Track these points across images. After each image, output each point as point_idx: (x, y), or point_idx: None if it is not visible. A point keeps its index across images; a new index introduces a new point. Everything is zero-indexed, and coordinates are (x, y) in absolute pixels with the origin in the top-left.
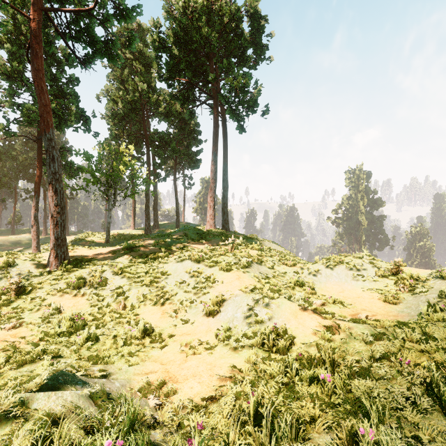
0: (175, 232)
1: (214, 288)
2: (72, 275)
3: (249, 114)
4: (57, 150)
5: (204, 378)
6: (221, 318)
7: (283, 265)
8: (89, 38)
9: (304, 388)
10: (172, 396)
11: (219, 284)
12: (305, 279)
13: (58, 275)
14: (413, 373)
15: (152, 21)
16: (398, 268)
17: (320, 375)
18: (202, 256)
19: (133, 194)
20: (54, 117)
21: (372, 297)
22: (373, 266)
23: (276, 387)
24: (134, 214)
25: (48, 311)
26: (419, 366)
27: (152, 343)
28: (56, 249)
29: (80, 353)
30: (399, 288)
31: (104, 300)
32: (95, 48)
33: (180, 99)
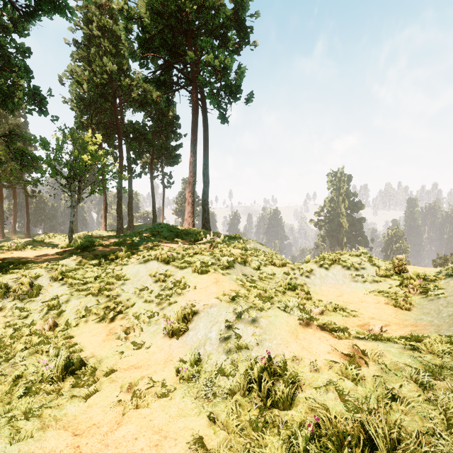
0: (147, 230)
1: (183, 296)
2: None
3: (231, 101)
4: None
5: None
6: (189, 339)
7: (270, 265)
8: None
9: None
10: None
11: (191, 290)
12: (297, 281)
13: None
14: None
15: None
16: (402, 267)
17: None
18: (172, 255)
19: (101, 190)
20: None
21: (377, 301)
22: (372, 265)
23: None
24: (105, 214)
25: None
26: None
27: (76, 388)
28: None
29: None
30: (408, 290)
31: (28, 317)
32: None
33: (155, 82)
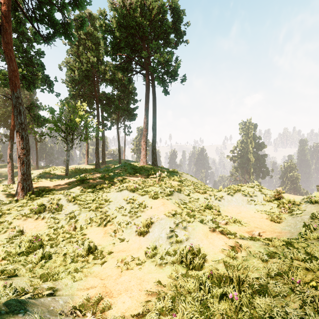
0: (117, 167)
1: (144, 213)
2: (34, 203)
3: (171, 81)
4: (23, 105)
5: (134, 293)
6: (150, 237)
7: (196, 192)
8: (50, 21)
9: (215, 303)
10: (107, 311)
11: (149, 209)
12: (213, 203)
13: (24, 203)
14: (304, 292)
15: (100, 11)
16: (280, 195)
17: (229, 295)
18: (136, 187)
19: (86, 139)
20: (24, 81)
21: (261, 217)
22: (261, 193)
23: (192, 302)
24: (87, 154)
25: (12, 233)
26: (307, 283)
27: (95, 260)
28: (23, 182)
29: (34, 271)
30: (281, 210)
31: (59, 223)
32: (54, 28)
33: (121, 69)
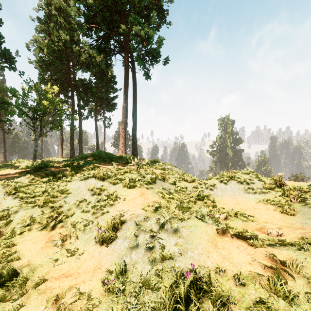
0: (90, 156)
1: (114, 207)
2: None
3: (153, 63)
4: None
5: None
6: (117, 247)
7: (183, 181)
8: None
9: None
10: None
11: (121, 202)
12: (204, 193)
13: None
14: None
15: None
16: (281, 181)
17: None
18: (107, 173)
19: (57, 127)
20: None
21: (267, 208)
22: (259, 180)
23: None
24: (61, 145)
25: None
26: None
27: (1, 303)
28: None
29: None
30: (290, 199)
31: None
32: None
33: (97, 48)
